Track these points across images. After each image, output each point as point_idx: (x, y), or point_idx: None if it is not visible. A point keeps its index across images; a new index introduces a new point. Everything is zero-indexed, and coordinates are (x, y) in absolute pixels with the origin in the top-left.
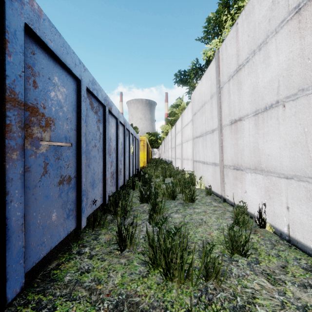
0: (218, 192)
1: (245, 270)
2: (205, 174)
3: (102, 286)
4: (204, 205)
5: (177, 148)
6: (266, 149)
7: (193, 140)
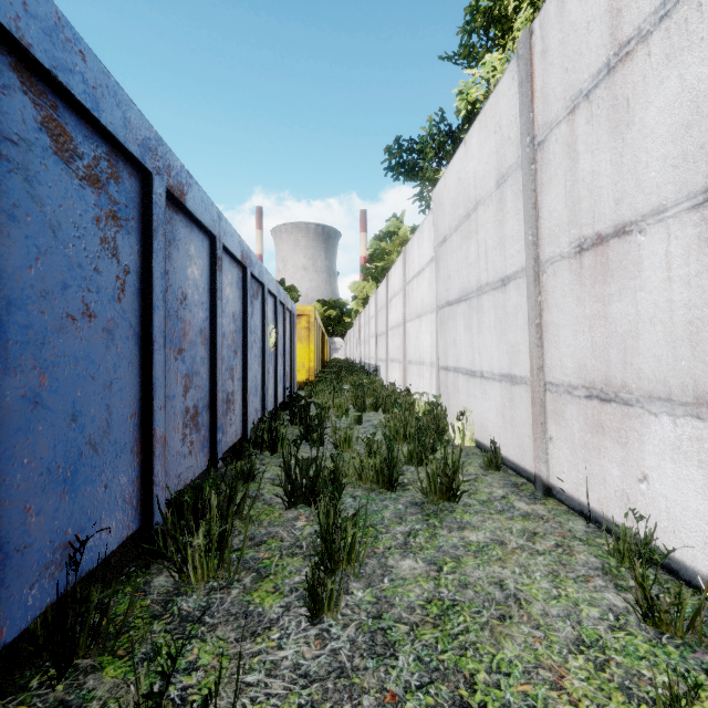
0: (521, 462)
1: None
2: (476, 405)
3: None
4: (491, 514)
5: (391, 335)
6: None
7: (437, 313)
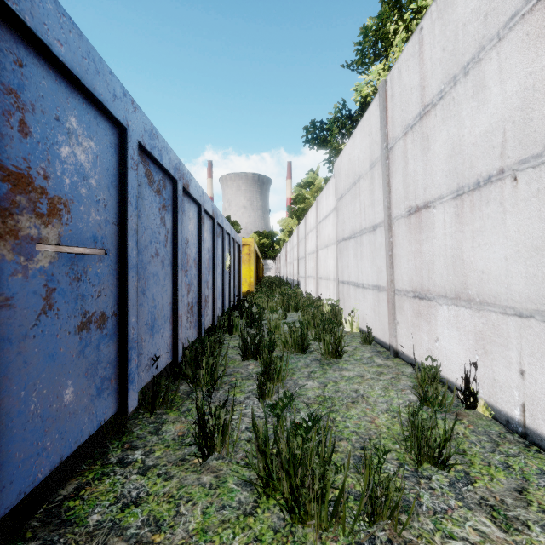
0: (383, 338)
1: (447, 498)
2: (360, 305)
3: (163, 536)
4: (359, 364)
5: (308, 259)
6: (478, 261)
7: (337, 245)
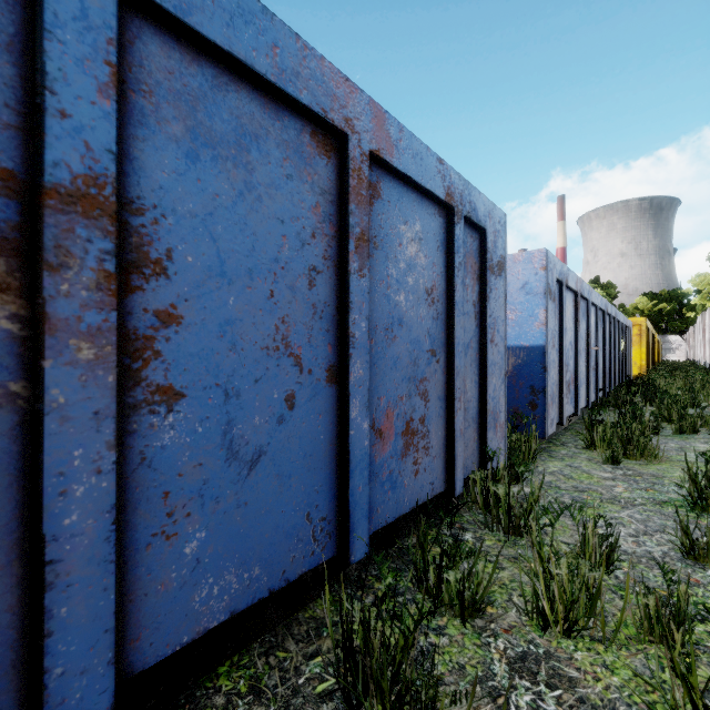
0: None
1: None
2: None
3: None
4: None
5: None
6: None
7: None
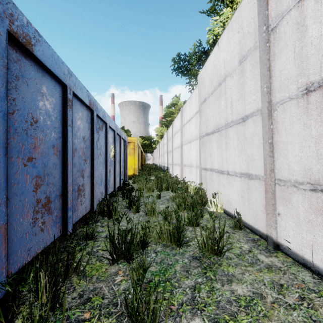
0: (255, 225)
1: None
2: (224, 190)
3: None
4: (246, 266)
5: (174, 152)
6: None
7: (200, 139)
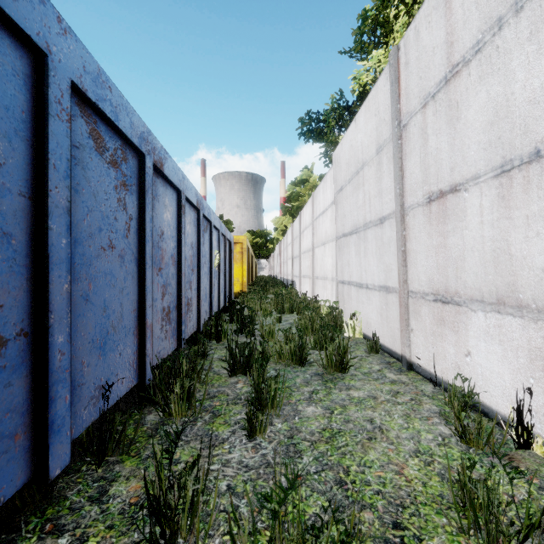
0: (393, 347)
1: None
2: (363, 308)
3: None
4: (369, 380)
5: (303, 257)
6: (536, 255)
7: (336, 241)
